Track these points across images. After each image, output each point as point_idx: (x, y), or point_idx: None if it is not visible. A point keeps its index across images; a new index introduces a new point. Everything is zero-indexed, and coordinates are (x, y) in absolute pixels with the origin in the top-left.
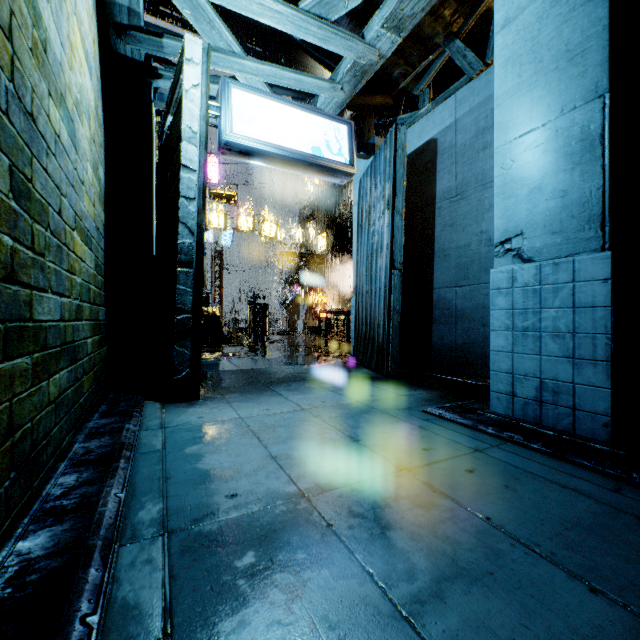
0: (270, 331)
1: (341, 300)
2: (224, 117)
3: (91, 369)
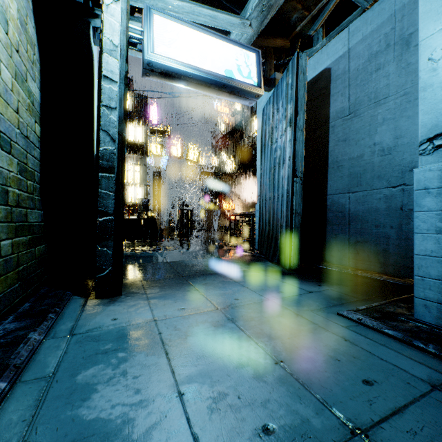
0: (194, 229)
1: (245, 206)
2: (146, 39)
3: (10, 270)
